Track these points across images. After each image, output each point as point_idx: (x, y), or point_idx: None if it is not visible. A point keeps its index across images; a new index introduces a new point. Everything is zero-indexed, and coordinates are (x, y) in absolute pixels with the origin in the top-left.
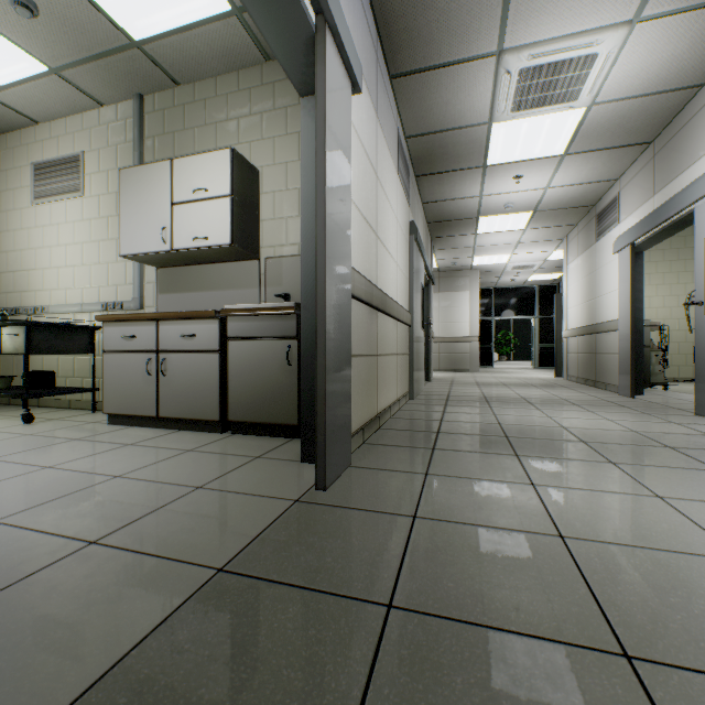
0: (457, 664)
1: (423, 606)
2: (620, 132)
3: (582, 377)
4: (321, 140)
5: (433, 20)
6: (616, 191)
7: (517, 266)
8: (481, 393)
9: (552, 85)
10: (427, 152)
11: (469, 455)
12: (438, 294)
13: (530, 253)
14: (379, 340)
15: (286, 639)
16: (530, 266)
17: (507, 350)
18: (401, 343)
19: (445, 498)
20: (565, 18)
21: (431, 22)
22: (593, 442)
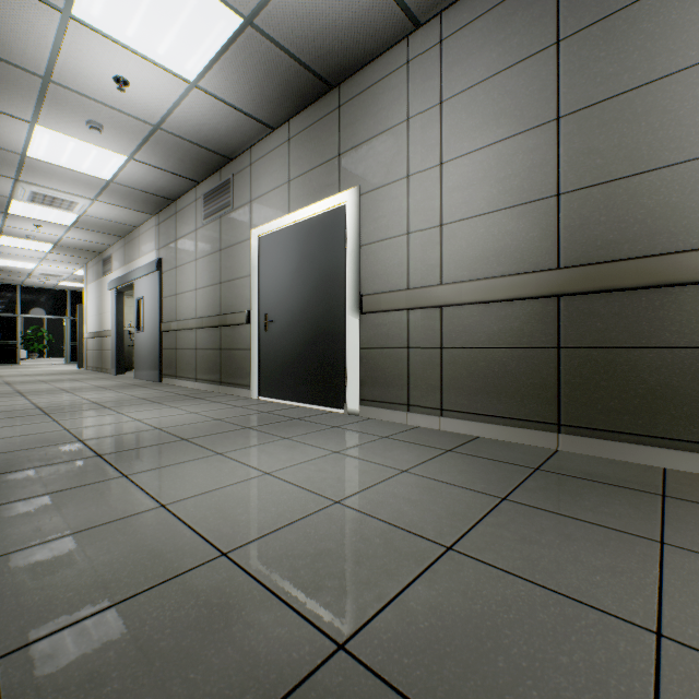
0: None
1: None
2: (105, 229)
3: (96, 366)
4: None
5: None
6: (112, 252)
7: (46, 273)
8: (4, 381)
9: (56, 202)
10: None
11: None
12: None
13: (58, 267)
14: None
15: None
16: (60, 275)
17: (40, 347)
18: None
19: None
20: (58, 186)
21: None
22: (69, 389)
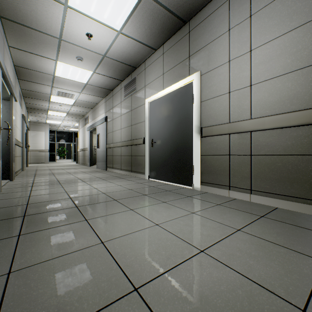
0: (42, 183)
1: (38, 182)
2: (85, 105)
3: (82, 163)
4: (12, 117)
5: (34, 77)
6: (88, 115)
7: (65, 125)
8: (49, 168)
9: (66, 95)
10: (29, 93)
11: (44, 176)
12: (30, 131)
13: (69, 123)
14: (16, 153)
15: (22, 185)
16: (69, 126)
17: (64, 155)
18: (20, 153)
19: (39, 179)
20: (67, 88)
21: (33, 77)
22: (71, 172)
